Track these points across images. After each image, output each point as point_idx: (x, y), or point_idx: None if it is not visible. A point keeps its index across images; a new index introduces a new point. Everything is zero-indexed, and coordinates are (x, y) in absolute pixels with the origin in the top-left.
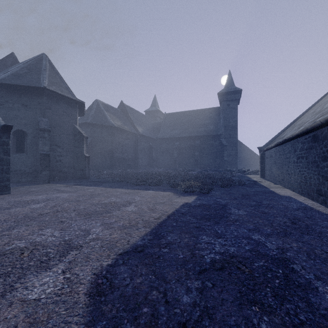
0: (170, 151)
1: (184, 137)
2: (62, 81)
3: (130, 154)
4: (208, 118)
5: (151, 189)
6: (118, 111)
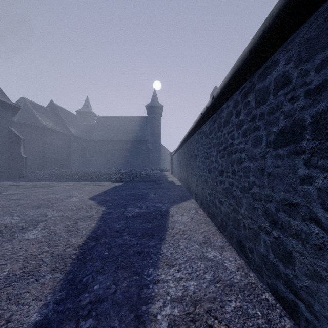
0: (103, 153)
1: (117, 140)
2: None
3: (63, 154)
4: (138, 125)
5: (94, 181)
6: (47, 110)
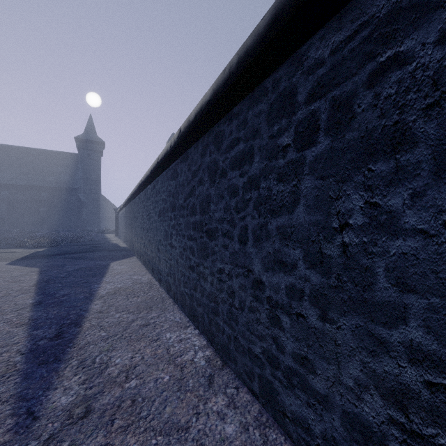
0: None
1: (21, 185)
2: None
3: None
4: (61, 164)
5: None
6: None
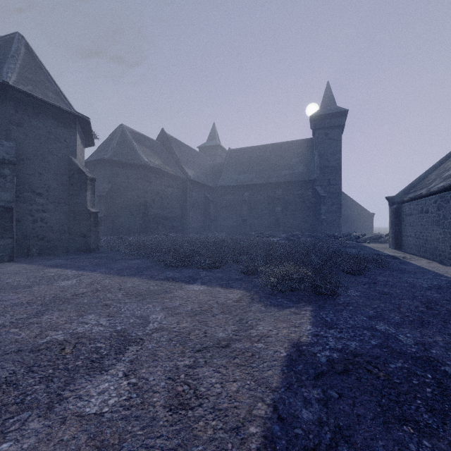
0: (236, 207)
1: (259, 185)
2: (50, 81)
3: (175, 209)
4: (295, 155)
5: (201, 281)
6: (156, 144)
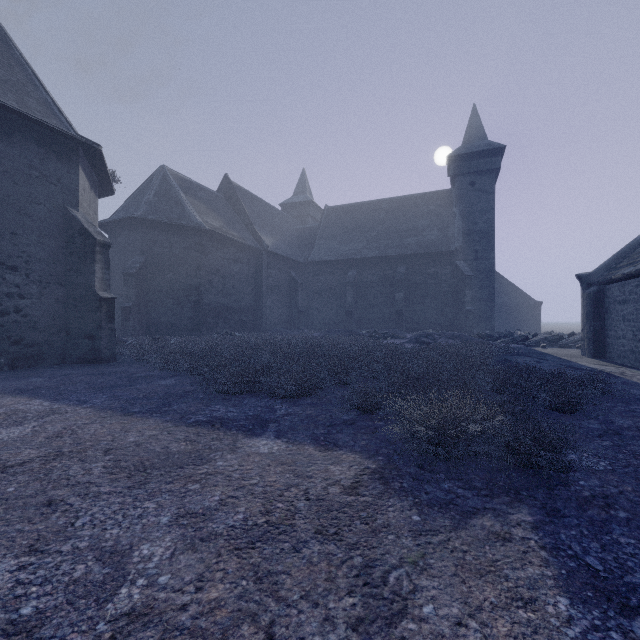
0: (337, 292)
1: (370, 259)
2: (35, 84)
3: (245, 296)
4: (424, 214)
5: (275, 427)
6: (216, 197)
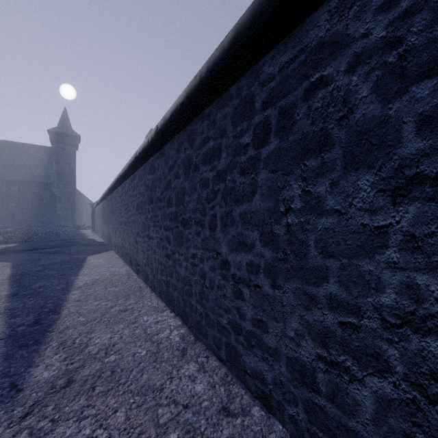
0: None
1: None
2: None
3: None
4: (33, 158)
5: None
6: None
